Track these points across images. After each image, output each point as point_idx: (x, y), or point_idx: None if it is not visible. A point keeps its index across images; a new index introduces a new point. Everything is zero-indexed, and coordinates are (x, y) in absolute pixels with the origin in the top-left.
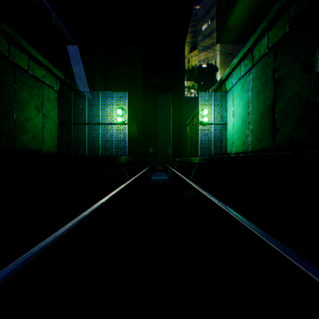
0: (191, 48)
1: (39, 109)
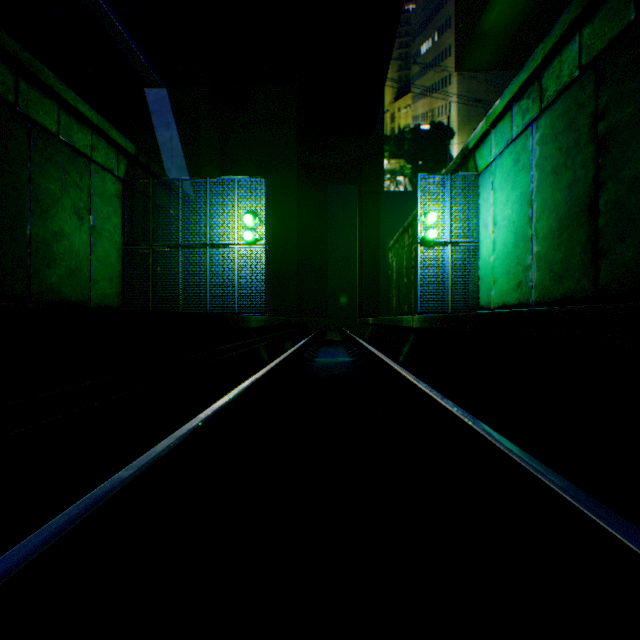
0: (397, 91)
1: (82, 216)
